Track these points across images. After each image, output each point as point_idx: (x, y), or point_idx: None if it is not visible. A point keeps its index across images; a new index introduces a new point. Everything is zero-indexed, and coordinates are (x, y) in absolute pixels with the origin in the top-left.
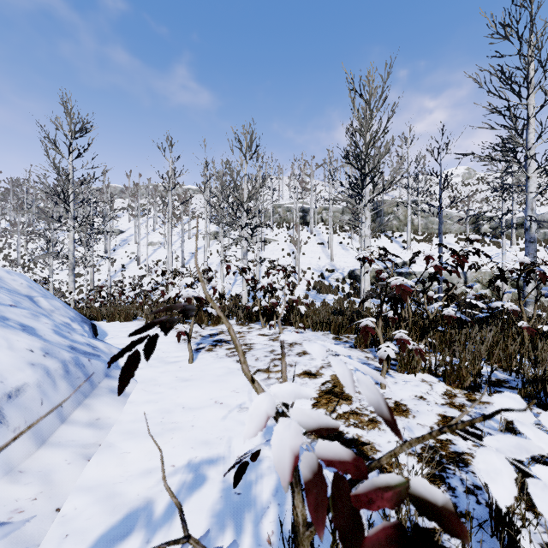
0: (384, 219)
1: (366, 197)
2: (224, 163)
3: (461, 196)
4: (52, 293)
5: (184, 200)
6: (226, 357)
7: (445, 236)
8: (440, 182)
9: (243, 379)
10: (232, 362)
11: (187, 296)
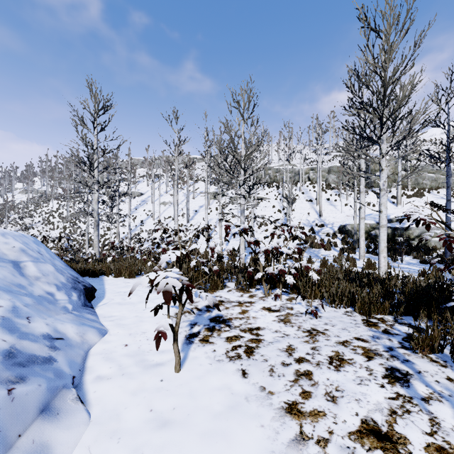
0: (371, 176)
1: (381, 145)
2: (223, 122)
3: (451, 151)
4: (87, 243)
5: (188, 165)
6: (226, 360)
7: (438, 191)
8: (448, 133)
9: (257, 435)
10: (235, 375)
11: (165, 288)
